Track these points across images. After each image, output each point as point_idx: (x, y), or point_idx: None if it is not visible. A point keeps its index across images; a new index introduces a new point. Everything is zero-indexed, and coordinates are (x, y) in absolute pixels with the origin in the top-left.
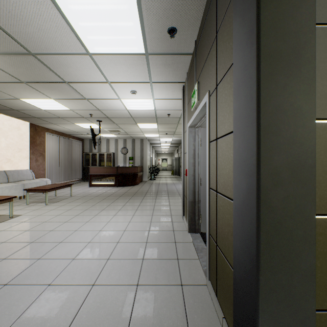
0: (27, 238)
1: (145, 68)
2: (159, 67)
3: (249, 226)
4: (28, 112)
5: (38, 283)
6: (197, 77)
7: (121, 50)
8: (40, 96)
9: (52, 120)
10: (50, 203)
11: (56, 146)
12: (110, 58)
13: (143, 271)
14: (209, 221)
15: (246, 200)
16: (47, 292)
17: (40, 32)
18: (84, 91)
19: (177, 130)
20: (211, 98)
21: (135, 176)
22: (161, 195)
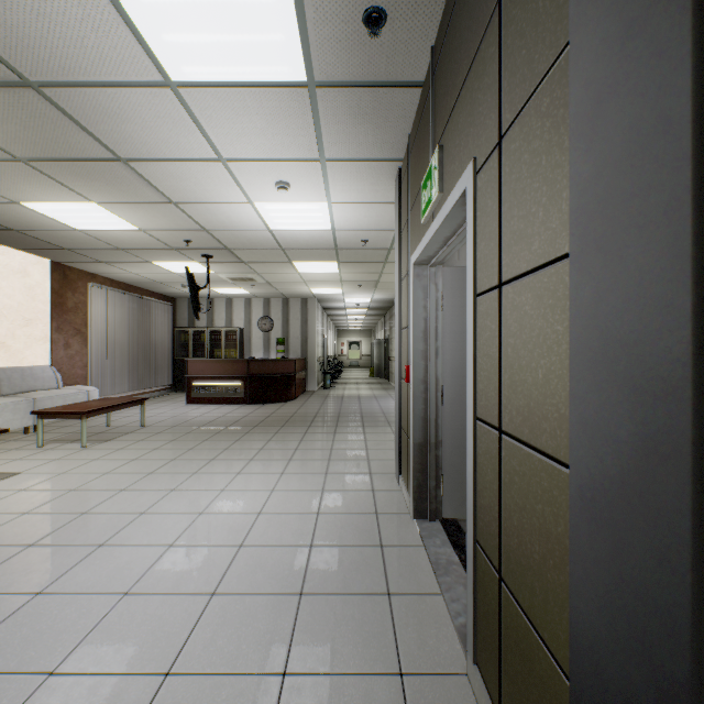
0: (20, 535)
1: (308, 122)
2: (341, 121)
3: (653, 572)
4: (43, 236)
5: (21, 669)
6: (439, 135)
7: (249, 73)
8: (66, 197)
9: (101, 255)
10: (93, 442)
11: (112, 313)
12: (223, 96)
13: (301, 629)
14: (474, 507)
15: (633, 478)
16: (42, 698)
17: (43, 23)
18: (167, 182)
19: (382, 278)
20: (481, 177)
21: (288, 381)
22: (348, 424)
